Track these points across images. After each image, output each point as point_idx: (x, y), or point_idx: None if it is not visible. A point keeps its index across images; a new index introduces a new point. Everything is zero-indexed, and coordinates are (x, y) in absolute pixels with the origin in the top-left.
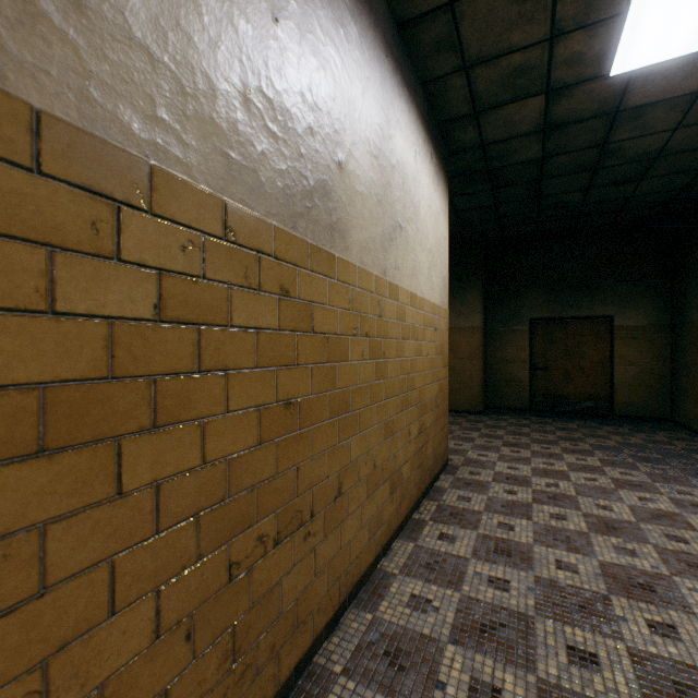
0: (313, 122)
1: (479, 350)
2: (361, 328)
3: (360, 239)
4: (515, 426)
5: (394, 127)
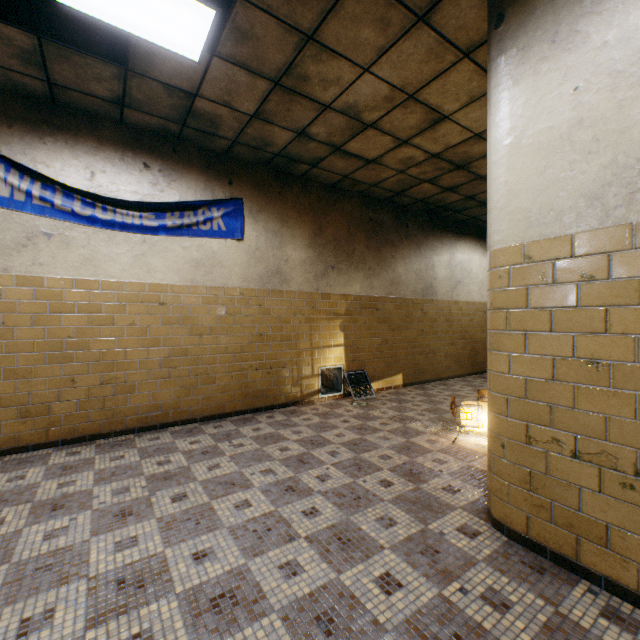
0: (428, 274)
1: None
2: (442, 315)
3: (441, 292)
4: None
5: (456, 253)
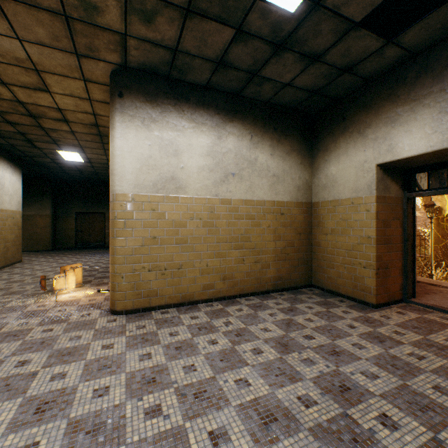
0: None
1: (50, 224)
2: None
3: None
4: (62, 252)
5: None
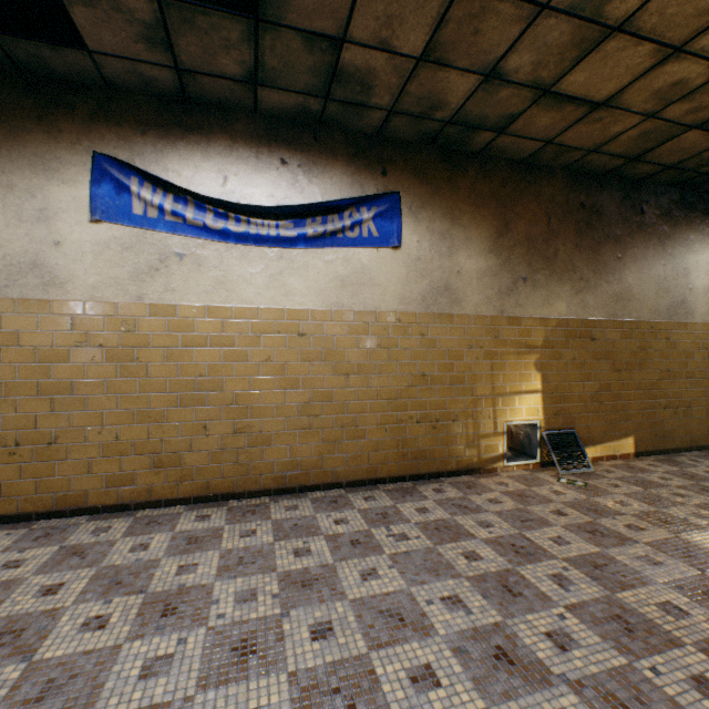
0: (676, 283)
1: None
2: (701, 347)
3: (701, 311)
4: None
5: None
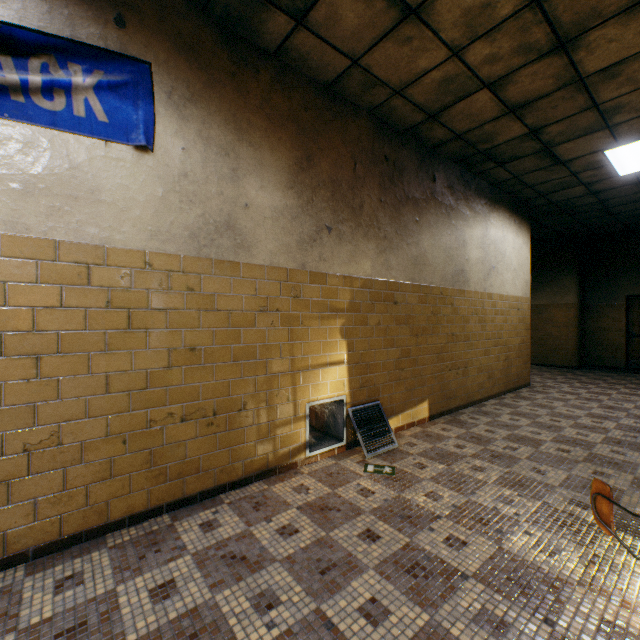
0: (458, 253)
1: (573, 321)
2: (474, 312)
3: (474, 281)
4: (598, 376)
5: (489, 228)
